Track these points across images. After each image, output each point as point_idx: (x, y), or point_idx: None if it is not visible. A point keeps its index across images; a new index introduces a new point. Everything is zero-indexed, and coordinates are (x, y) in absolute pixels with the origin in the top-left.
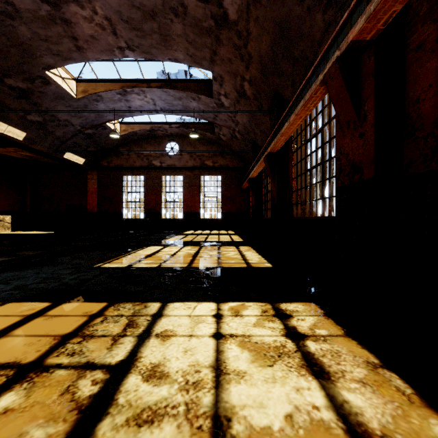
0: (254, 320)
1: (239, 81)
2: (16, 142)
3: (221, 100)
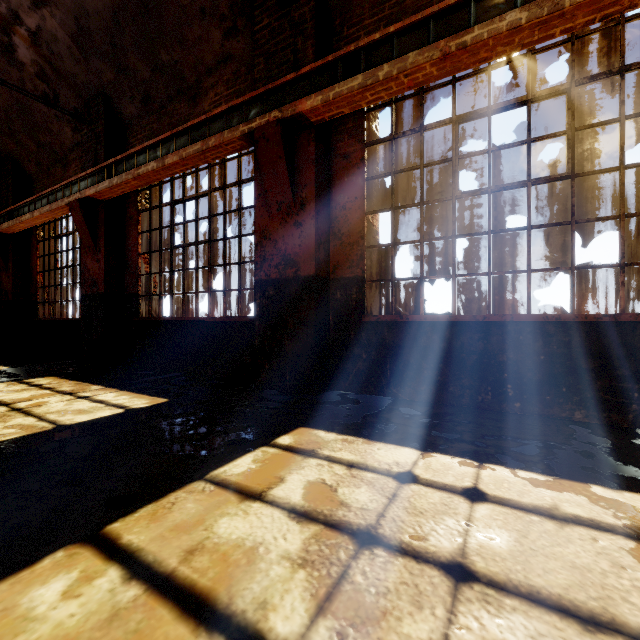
0: (3, 387)
1: None
2: None
3: None
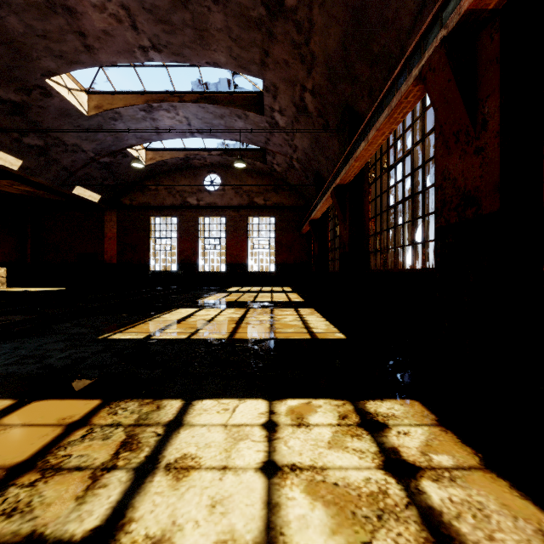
0: (329, 435)
1: (298, 92)
2: (10, 172)
3: (275, 119)
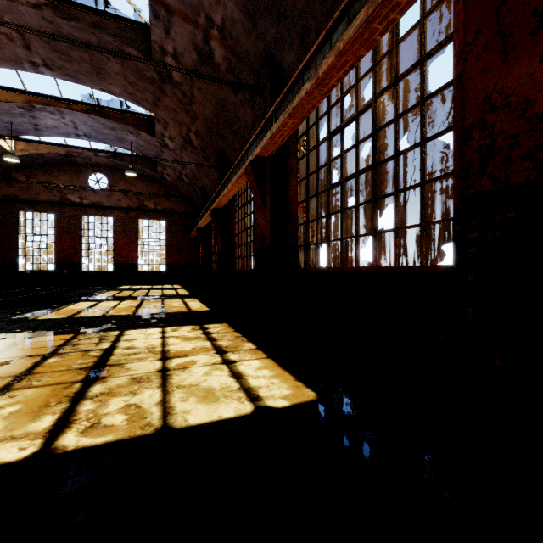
0: (187, 331)
1: (185, 130)
2: None
3: (165, 142)
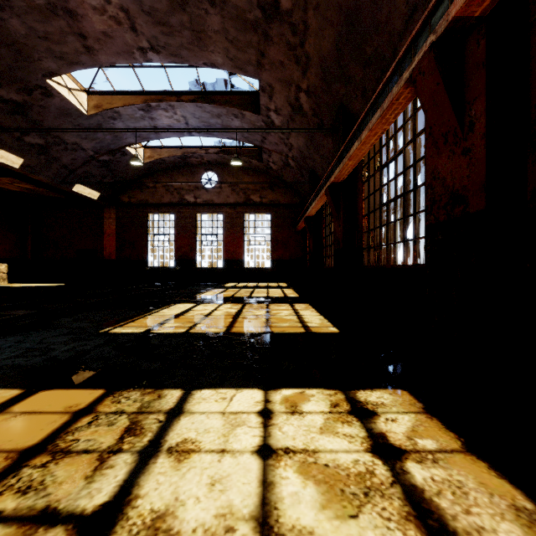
0: (321, 421)
1: (293, 92)
2: (12, 170)
3: (270, 118)
